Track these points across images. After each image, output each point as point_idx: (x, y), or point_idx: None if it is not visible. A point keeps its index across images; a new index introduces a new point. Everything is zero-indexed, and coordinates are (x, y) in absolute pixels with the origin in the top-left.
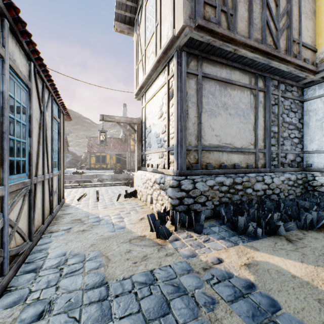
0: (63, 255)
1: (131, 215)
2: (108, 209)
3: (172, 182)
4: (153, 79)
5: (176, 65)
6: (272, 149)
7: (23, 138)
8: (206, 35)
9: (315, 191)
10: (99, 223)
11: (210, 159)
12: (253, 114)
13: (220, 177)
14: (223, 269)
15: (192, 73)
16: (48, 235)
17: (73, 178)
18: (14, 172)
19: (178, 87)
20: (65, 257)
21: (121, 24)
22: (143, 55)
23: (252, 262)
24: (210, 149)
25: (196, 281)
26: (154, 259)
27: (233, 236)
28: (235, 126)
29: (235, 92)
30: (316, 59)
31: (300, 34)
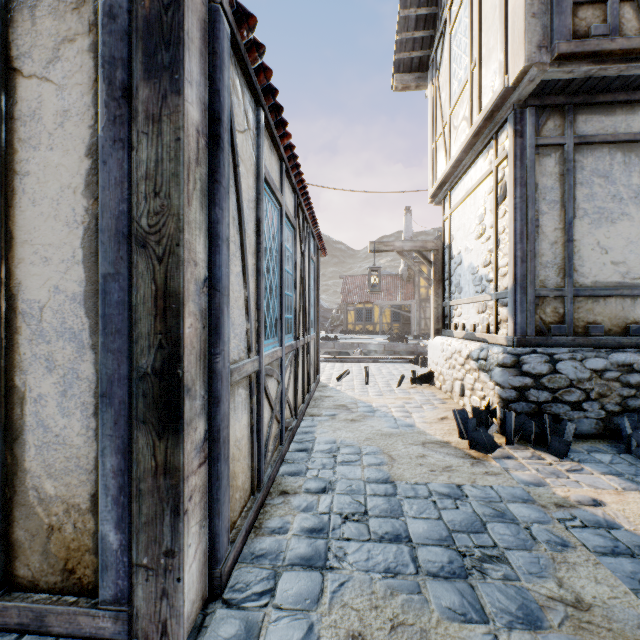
0: (332, 442)
1: (424, 410)
2: (385, 398)
3: (502, 357)
4: (465, 166)
5: (511, 137)
6: None
7: (290, 291)
8: (580, 65)
9: None
10: (374, 414)
11: (598, 314)
12: None
13: (624, 353)
14: (599, 514)
15: (549, 143)
16: (309, 418)
17: (322, 347)
18: (285, 332)
19: (517, 179)
20: (336, 445)
21: (403, 76)
22: (446, 124)
23: None
24: (596, 292)
25: (537, 515)
26: (463, 474)
27: None
28: None
29: None
30: None
31: None
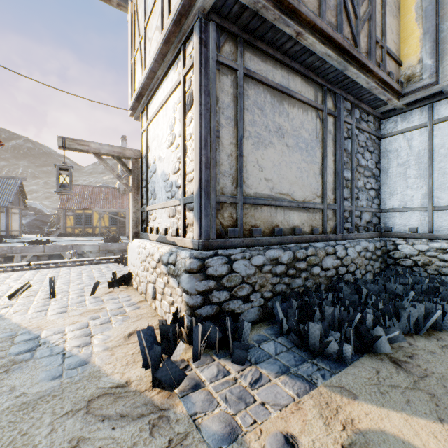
0: None
1: (112, 326)
2: (67, 316)
3: (189, 262)
4: (158, 79)
5: (198, 44)
6: (344, 204)
7: None
8: None
9: (398, 266)
10: (33, 353)
11: (257, 219)
12: (320, 149)
13: (273, 250)
14: None
15: (227, 64)
16: None
17: (29, 251)
18: None
19: (202, 86)
20: None
21: None
22: (142, 38)
23: (356, 438)
24: (257, 201)
25: None
26: None
27: (303, 362)
28: (294, 166)
29: (295, 110)
30: (400, 77)
31: (384, 34)
